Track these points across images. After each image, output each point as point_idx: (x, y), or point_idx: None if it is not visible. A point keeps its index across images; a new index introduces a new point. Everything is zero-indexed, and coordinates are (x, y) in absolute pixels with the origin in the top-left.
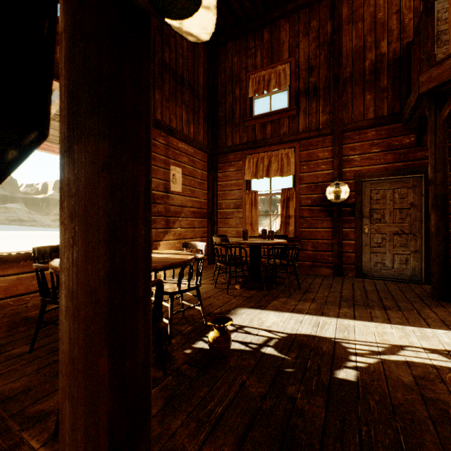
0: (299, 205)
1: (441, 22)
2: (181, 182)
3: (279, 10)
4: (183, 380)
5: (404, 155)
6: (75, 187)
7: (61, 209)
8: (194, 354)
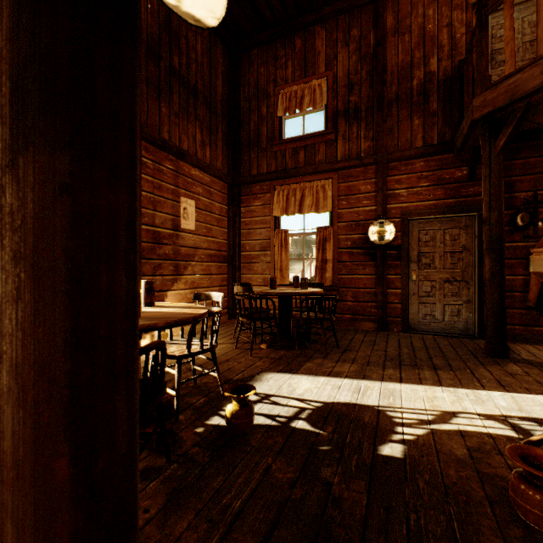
0: (338, 247)
1: (496, 40)
2: (194, 217)
3: (314, 13)
4: (192, 468)
5: (455, 190)
6: (20, 216)
7: (1, 248)
8: (208, 433)
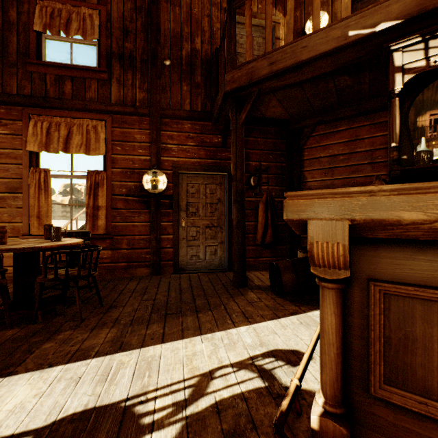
0: (112, 193)
1: (239, 45)
2: None
3: None
4: None
5: (214, 153)
6: None
7: None
8: None
